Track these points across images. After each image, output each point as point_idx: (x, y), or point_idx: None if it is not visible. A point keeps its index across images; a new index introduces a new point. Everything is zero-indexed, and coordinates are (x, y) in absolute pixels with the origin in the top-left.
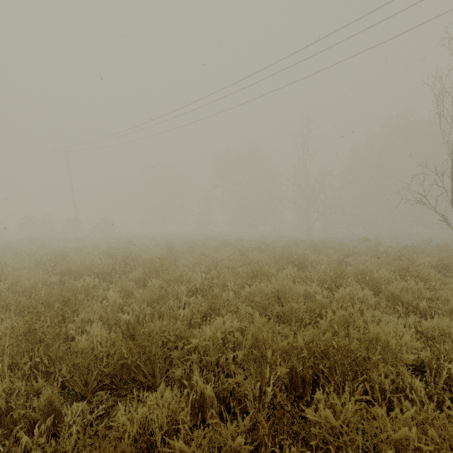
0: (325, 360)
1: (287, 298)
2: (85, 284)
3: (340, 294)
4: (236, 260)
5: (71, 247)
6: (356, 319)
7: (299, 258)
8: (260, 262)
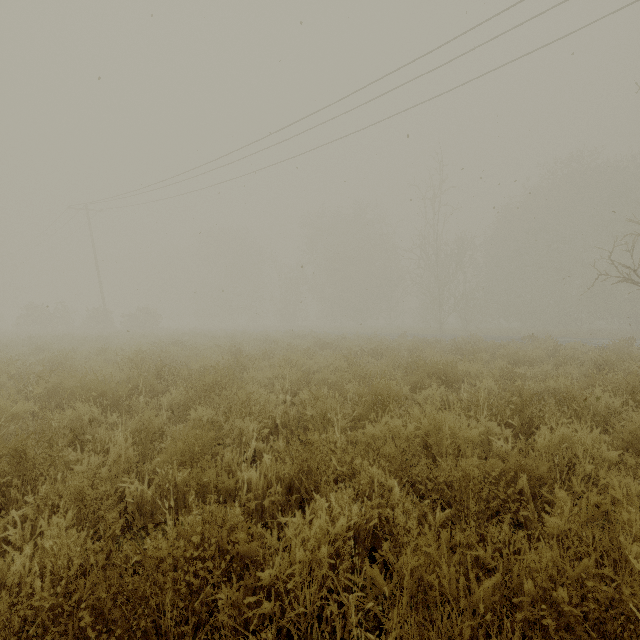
0: (592, 638)
1: (444, 447)
2: (65, 423)
3: (546, 441)
4: (341, 370)
5: (83, 350)
6: (632, 516)
7: (445, 369)
8: (379, 374)
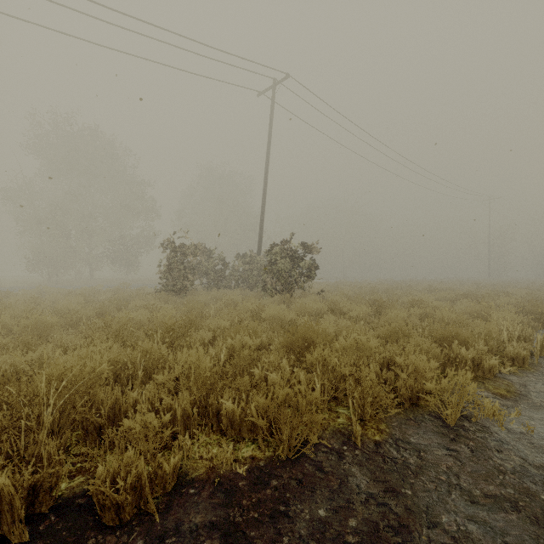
0: None
1: None
2: None
3: None
4: None
5: None
6: None
7: None
8: None
